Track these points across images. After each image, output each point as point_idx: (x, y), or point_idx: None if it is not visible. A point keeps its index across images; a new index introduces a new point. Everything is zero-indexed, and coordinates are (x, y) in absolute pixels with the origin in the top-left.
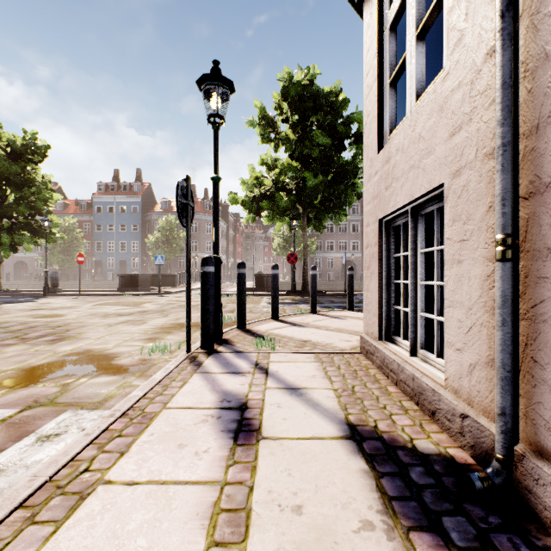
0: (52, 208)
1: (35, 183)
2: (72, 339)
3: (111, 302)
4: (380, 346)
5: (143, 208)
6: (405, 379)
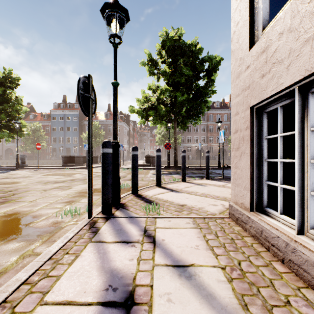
0: (22, 116)
1: (11, 100)
2: (12, 202)
3: (55, 173)
4: (254, 217)
5: (80, 118)
6: (301, 262)
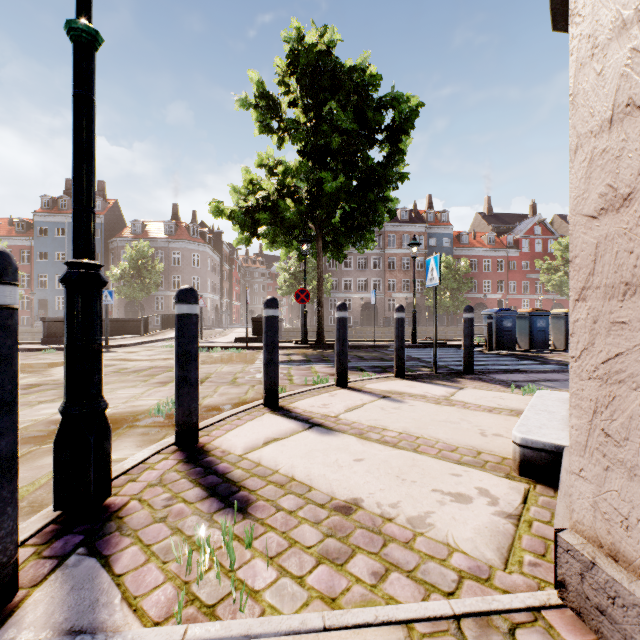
0: None
1: None
2: None
3: None
4: None
5: (106, 232)
6: None
